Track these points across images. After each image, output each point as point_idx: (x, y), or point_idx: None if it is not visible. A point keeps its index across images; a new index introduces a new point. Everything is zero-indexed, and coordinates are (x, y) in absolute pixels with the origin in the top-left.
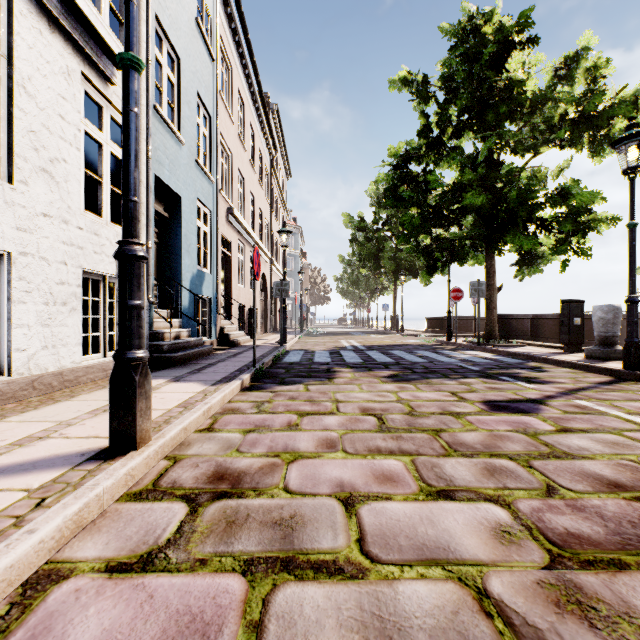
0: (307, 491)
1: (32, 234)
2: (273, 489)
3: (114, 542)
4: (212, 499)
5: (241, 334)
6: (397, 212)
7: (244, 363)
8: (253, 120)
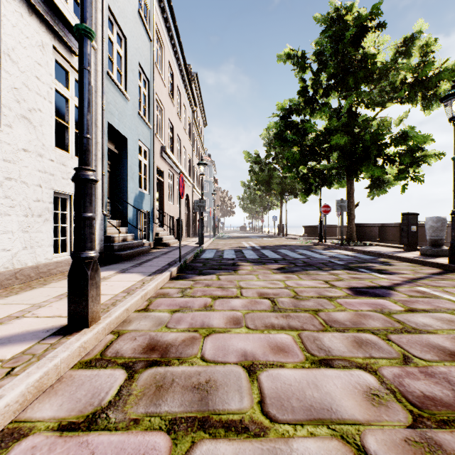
0: (219, 360)
1: (15, 164)
2: (193, 358)
3: (67, 404)
4: (145, 367)
5: (171, 238)
6: (283, 150)
7: (172, 259)
8: (179, 84)
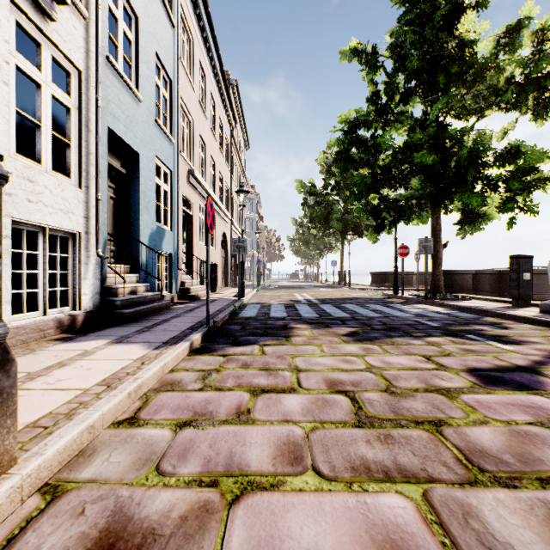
0: None
1: None
2: None
3: None
4: None
5: (201, 288)
6: (344, 178)
7: (199, 319)
8: (214, 92)
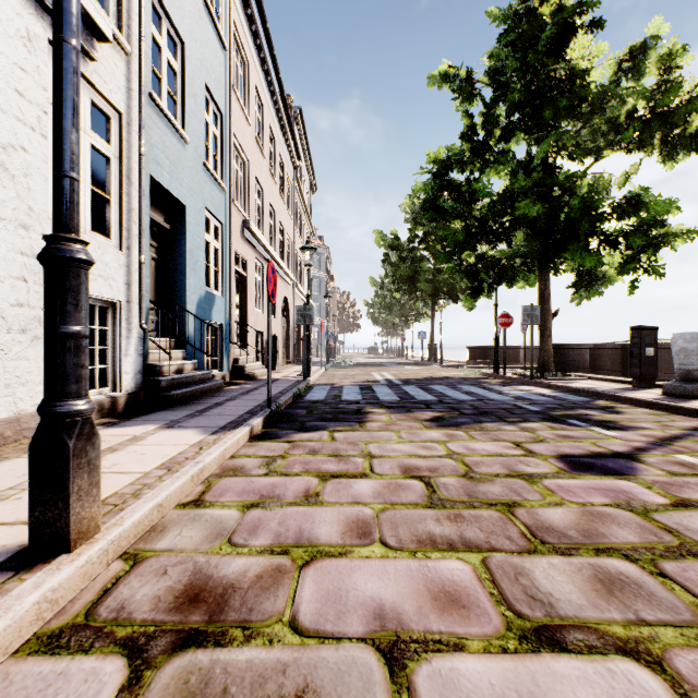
0: (327, 629)
1: None
2: (273, 624)
3: None
4: (172, 649)
5: (258, 366)
6: (435, 229)
7: (258, 402)
8: (273, 123)
